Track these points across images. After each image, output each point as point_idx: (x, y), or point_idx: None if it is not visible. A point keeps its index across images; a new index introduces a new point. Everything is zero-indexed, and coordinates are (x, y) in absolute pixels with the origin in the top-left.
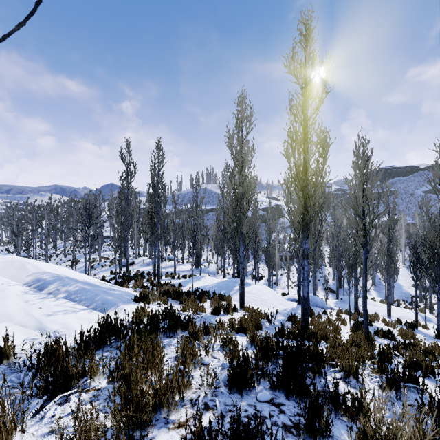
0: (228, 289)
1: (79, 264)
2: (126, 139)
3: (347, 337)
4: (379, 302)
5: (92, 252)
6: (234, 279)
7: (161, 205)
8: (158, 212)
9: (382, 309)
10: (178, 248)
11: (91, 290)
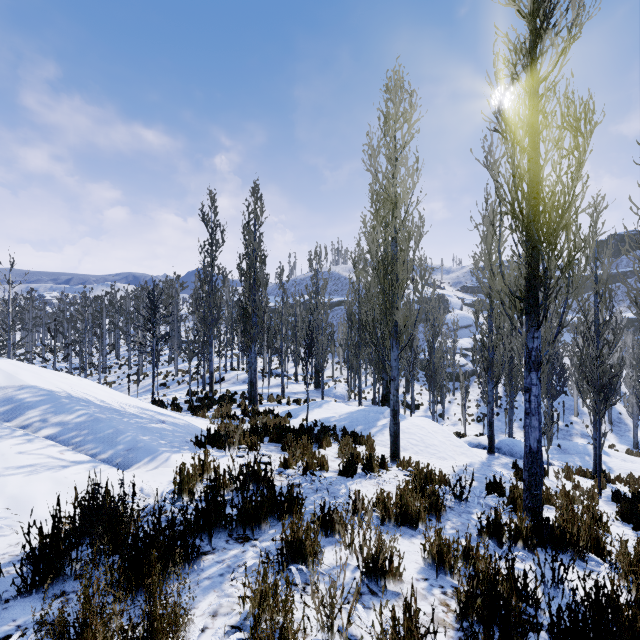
0: (367, 425)
1: (147, 379)
2: (210, 191)
3: (633, 542)
4: (625, 452)
5: (167, 363)
6: (377, 408)
7: (259, 286)
8: (254, 297)
9: (639, 468)
10: (290, 359)
11: (110, 422)
